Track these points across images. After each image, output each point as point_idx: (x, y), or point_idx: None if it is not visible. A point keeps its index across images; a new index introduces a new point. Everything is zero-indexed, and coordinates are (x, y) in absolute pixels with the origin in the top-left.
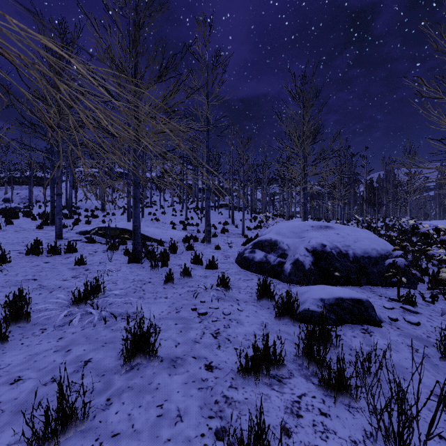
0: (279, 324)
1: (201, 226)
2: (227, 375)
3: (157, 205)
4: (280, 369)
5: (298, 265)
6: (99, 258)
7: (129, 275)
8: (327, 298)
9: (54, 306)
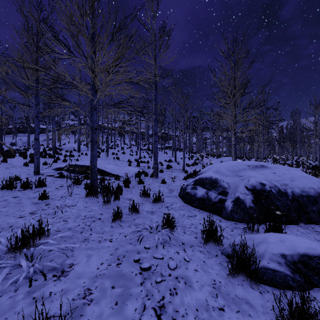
0: (233, 284)
1: (150, 163)
2: None
3: (119, 147)
4: None
5: (239, 203)
6: (62, 192)
7: (83, 211)
8: (289, 254)
9: None
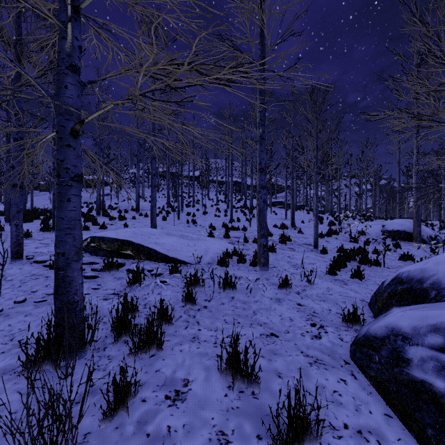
0: None
1: (249, 231)
2: None
3: (200, 205)
4: None
5: None
6: None
7: None
8: None
9: None
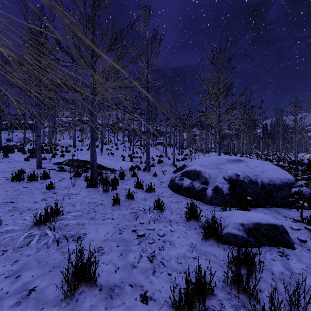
0: (205, 245)
1: (143, 158)
2: (161, 309)
3: (113, 143)
4: (211, 301)
5: (218, 190)
6: (65, 183)
7: (86, 198)
8: (246, 223)
9: (18, 228)
